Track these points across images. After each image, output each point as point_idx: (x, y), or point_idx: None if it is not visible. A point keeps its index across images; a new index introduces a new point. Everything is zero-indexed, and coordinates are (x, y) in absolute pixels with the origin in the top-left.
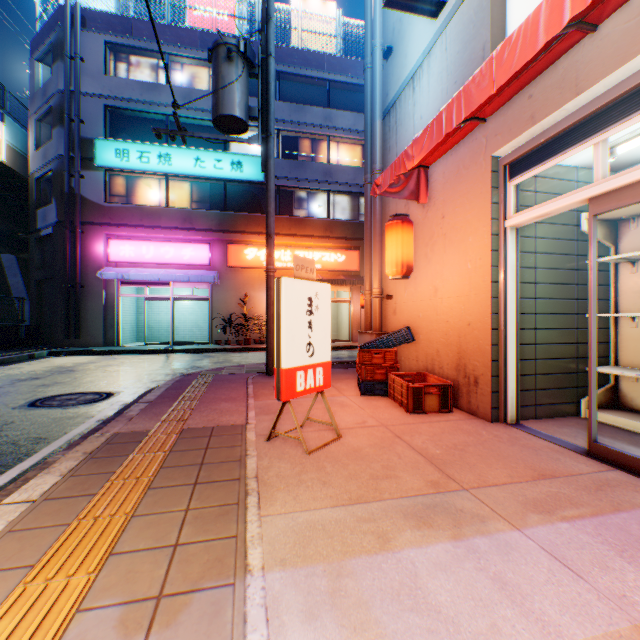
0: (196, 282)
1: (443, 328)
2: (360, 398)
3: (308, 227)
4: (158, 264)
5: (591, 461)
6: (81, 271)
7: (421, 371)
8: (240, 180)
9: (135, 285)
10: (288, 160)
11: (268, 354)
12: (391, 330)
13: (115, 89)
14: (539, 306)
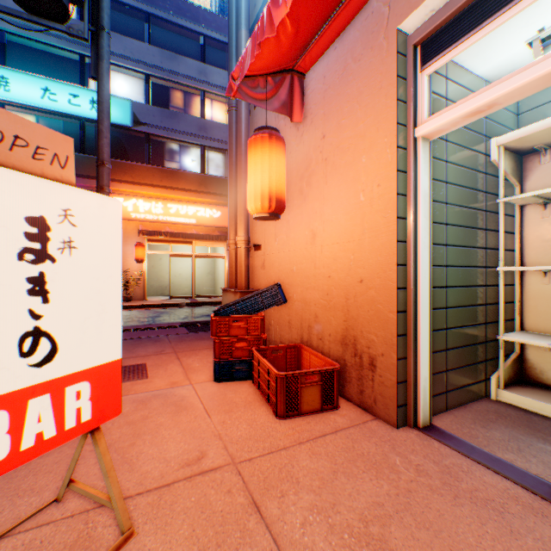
0: None
1: (324, 286)
2: (212, 387)
3: (182, 180)
4: None
5: None
6: None
7: (295, 341)
8: None
9: None
10: (160, 108)
11: None
12: (260, 287)
13: None
14: (450, 256)
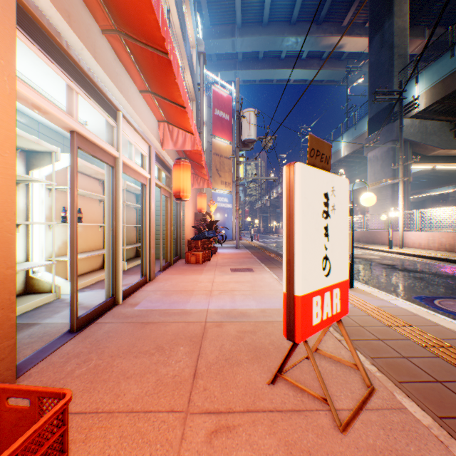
0: None
1: None
2: None
3: None
4: None
5: (93, 327)
6: None
7: None
8: None
9: None
10: None
11: None
12: None
13: None
14: None
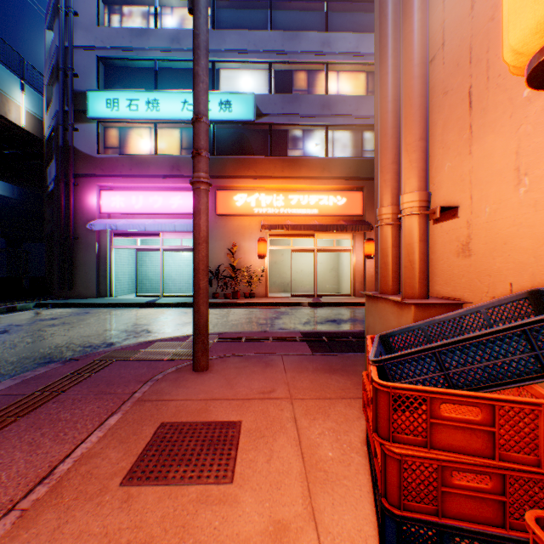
0: (185, 232)
1: None
2: None
3: (303, 167)
4: (147, 214)
5: None
6: (76, 223)
7: None
8: (228, 121)
9: (126, 236)
10: (280, 95)
11: (194, 332)
12: (452, 295)
13: (106, 39)
14: None
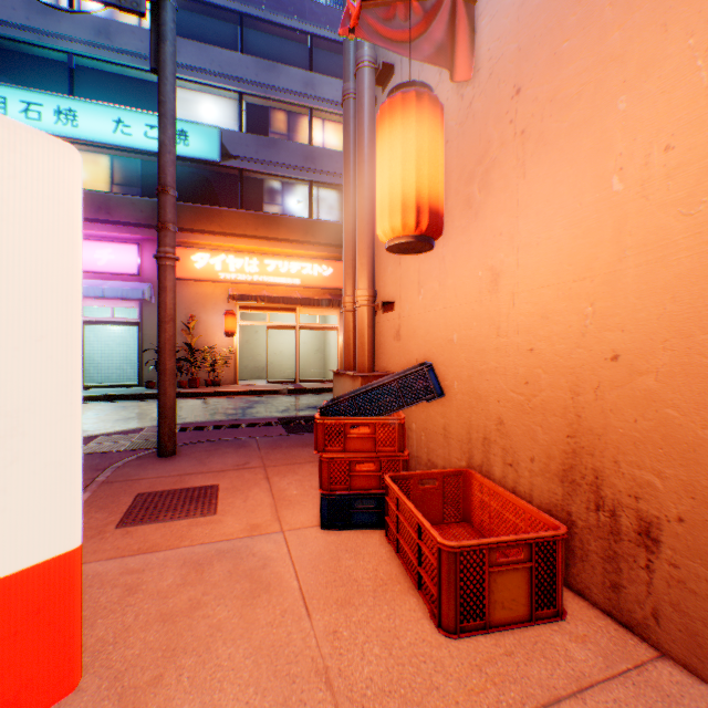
0: (118, 299)
1: (519, 367)
2: (316, 541)
3: (282, 228)
4: None
5: None
6: None
7: (456, 461)
8: (184, 157)
9: None
10: (254, 135)
11: (160, 416)
12: (392, 369)
13: None
14: None
